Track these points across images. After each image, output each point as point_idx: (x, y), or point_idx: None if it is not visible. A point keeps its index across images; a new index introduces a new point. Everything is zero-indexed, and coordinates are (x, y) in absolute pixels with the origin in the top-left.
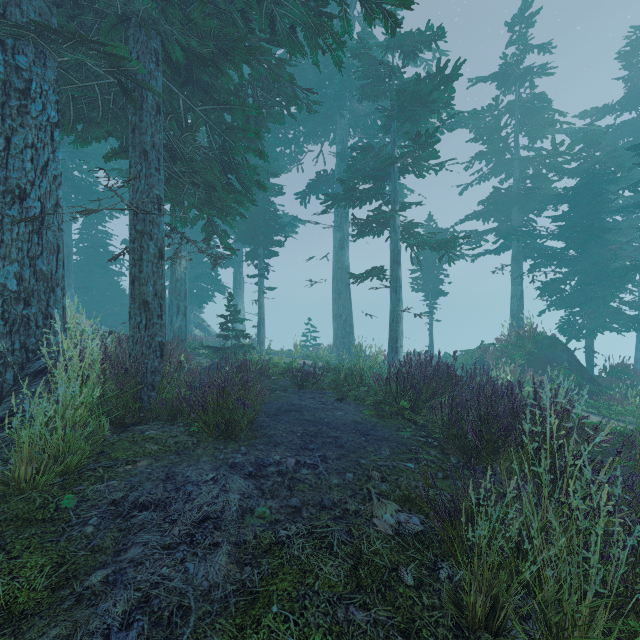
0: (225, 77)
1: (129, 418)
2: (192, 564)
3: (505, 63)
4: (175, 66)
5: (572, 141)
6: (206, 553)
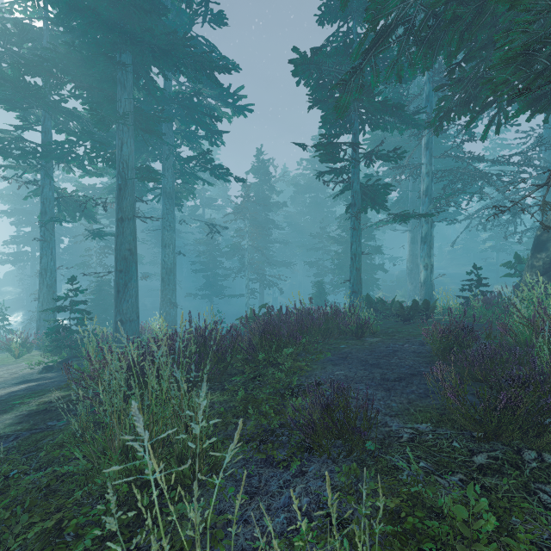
0: None
1: None
2: None
3: None
4: None
5: None
6: None
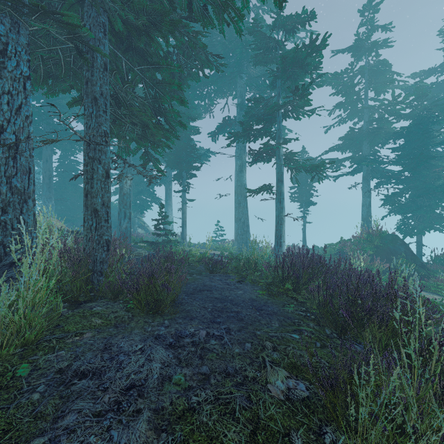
0: (155, 44)
1: (83, 297)
2: (116, 432)
3: (358, 38)
4: (119, 37)
5: (407, 93)
6: (129, 420)
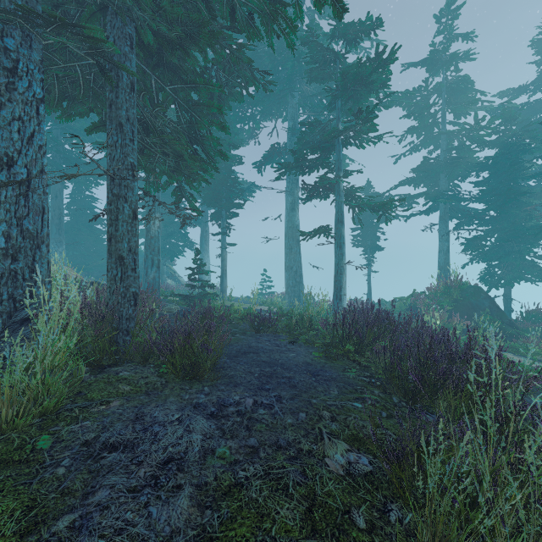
0: (191, 59)
1: (106, 360)
2: (155, 508)
3: (434, 50)
4: (148, 50)
5: (492, 117)
6: (169, 496)
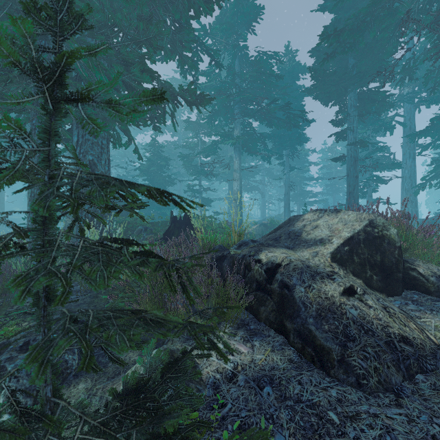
0: None
1: None
2: None
3: None
4: None
5: None
6: None
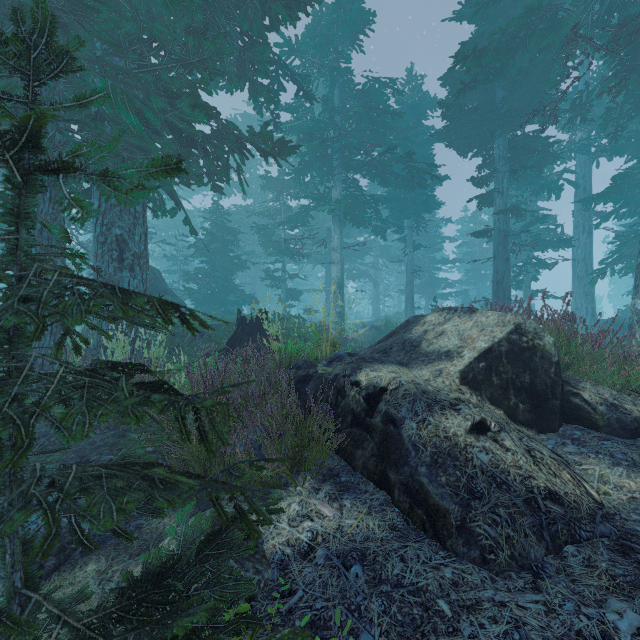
0: None
1: None
2: None
3: None
4: None
5: None
6: None
